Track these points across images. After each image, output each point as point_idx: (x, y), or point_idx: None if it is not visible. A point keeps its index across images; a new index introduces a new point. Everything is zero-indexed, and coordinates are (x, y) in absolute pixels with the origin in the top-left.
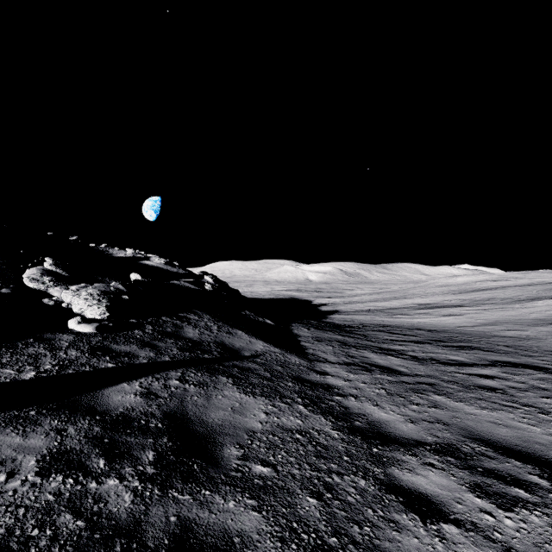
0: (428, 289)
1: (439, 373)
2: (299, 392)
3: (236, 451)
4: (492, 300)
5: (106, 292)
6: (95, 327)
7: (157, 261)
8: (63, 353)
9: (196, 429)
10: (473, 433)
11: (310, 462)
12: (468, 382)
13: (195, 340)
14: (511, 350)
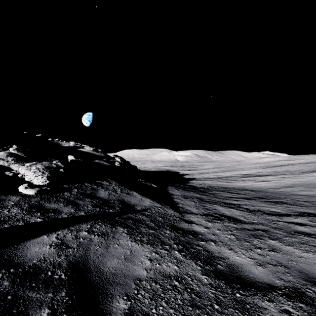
0: (247, 165)
1: (267, 221)
2: (175, 239)
3: (124, 304)
4: (287, 172)
5: (49, 167)
6: (36, 190)
7: (88, 149)
8: (7, 210)
9: (92, 280)
10: (310, 276)
11: (187, 314)
12: (289, 228)
13: (105, 199)
14: (309, 204)
